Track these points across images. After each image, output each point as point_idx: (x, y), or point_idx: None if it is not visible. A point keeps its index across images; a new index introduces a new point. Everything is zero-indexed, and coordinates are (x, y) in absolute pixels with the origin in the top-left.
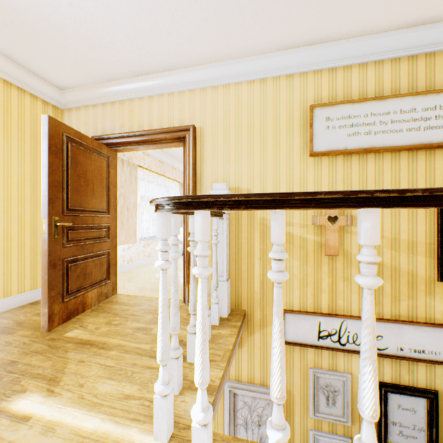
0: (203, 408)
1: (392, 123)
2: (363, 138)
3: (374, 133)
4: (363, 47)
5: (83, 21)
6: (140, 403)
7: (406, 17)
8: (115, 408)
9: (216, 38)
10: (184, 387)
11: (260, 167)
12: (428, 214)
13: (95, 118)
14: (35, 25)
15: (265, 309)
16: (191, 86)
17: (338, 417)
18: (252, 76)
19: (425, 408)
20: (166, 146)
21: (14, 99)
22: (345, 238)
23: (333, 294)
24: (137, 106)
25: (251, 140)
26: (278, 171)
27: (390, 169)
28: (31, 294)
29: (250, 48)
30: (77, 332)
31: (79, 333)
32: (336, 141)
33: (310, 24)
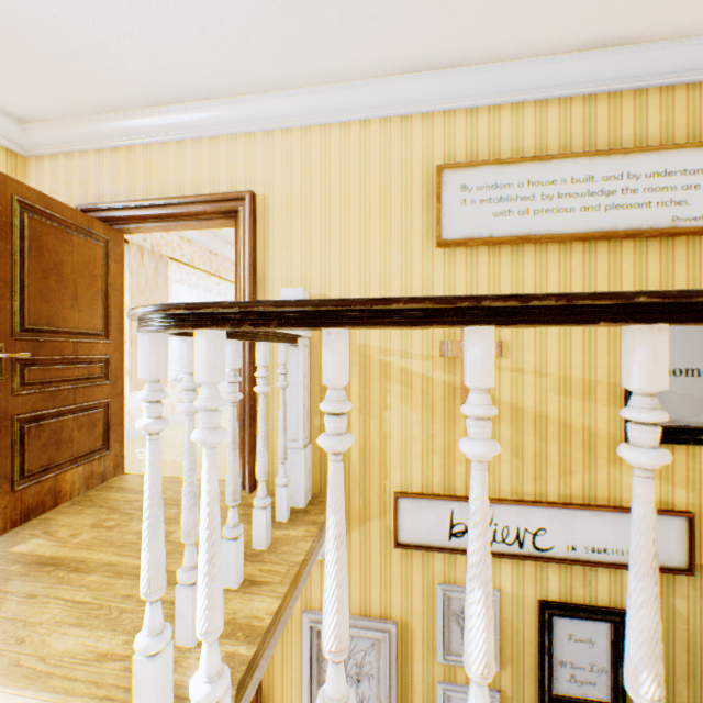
0: (210, 676)
1: (560, 198)
2: (517, 219)
3: (534, 213)
4: (518, 77)
5: (46, 2)
6: (122, 667)
7: (579, 34)
8: (75, 680)
9: (284, 48)
10: None
11: (360, 262)
12: (613, 340)
13: (85, 173)
14: None
15: (368, 493)
16: (248, 127)
17: None
18: (347, 115)
19: (608, 637)
20: (207, 225)
21: None
22: None
23: None
24: (157, 156)
25: (346, 219)
26: (389, 269)
27: (558, 269)
28: None
29: (342, 69)
30: (36, 544)
31: (39, 545)
32: (477, 224)
33: (434, 35)
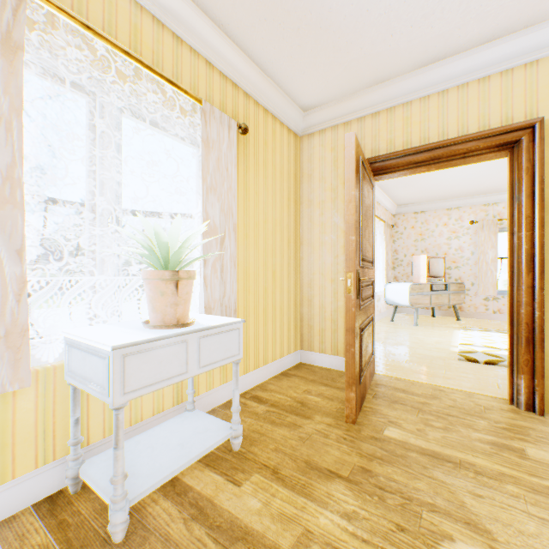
0: None
1: None
2: None
3: None
4: None
5: None
6: None
7: None
8: None
9: None
10: None
11: None
12: None
13: None
14: (333, 19)
15: None
16: (531, 56)
17: None
18: None
19: None
20: (466, 161)
21: (269, 129)
22: None
23: None
24: (416, 110)
25: None
26: None
27: None
28: (280, 363)
29: None
30: (398, 432)
31: (401, 434)
32: None
33: None
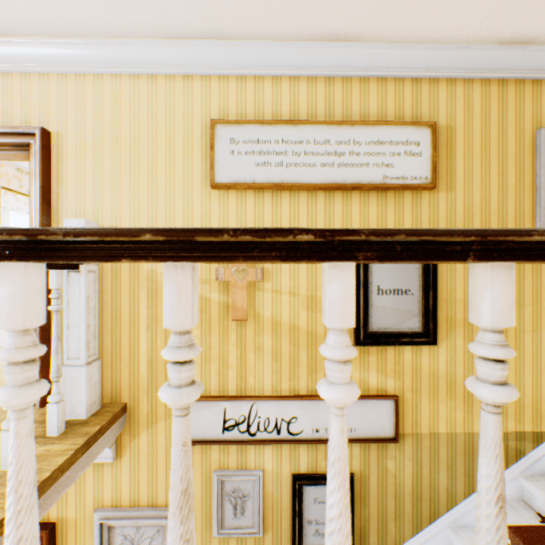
0: None
1: (306, 155)
2: (275, 170)
3: (287, 166)
4: (275, 55)
5: None
6: None
7: (315, 26)
8: None
9: None
10: None
11: (148, 198)
12: None
13: None
14: None
15: (155, 399)
16: (41, 68)
17: (248, 529)
18: (135, 68)
19: None
20: (4, 156)
21: None
22: (257, 297)
23: (243, 370)
24: None
25: (136, 160)
26: (173, 206)
27: (307, 211)
28: None
29: (123, 25)
30: None
31: None
32: (243, 171)
33: (197, 6)
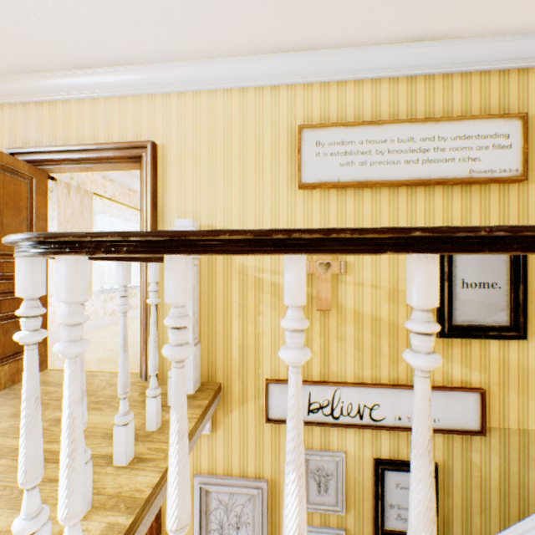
0: None
1: (390, 153)
2: (358, 169)
3: (370, 164)
4: (359, 60)
5: None
6: None
7: (402, 29)
8: None
9: (175, 27)
10: (94, 507)
11: (240, 199)
12: None
13: (13, 122)
14: None
15: (246, 380)
16: (150, 90)
17: (331, 506)
18: (229, 83)
19: None
20: (118, 167)
21: None
22: (339, 289)
23: (325, 357)
24: (75, 110)
25: (228, 165)
26: (262, 205)
27: (388, 207)
28: None
29: (223, 46)
30: None
31: None
32: (328, 171)
33: (294, 23)
